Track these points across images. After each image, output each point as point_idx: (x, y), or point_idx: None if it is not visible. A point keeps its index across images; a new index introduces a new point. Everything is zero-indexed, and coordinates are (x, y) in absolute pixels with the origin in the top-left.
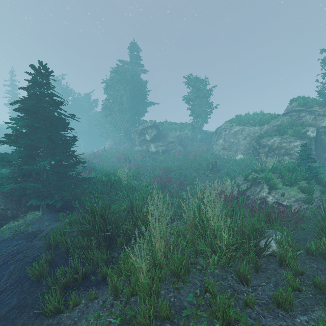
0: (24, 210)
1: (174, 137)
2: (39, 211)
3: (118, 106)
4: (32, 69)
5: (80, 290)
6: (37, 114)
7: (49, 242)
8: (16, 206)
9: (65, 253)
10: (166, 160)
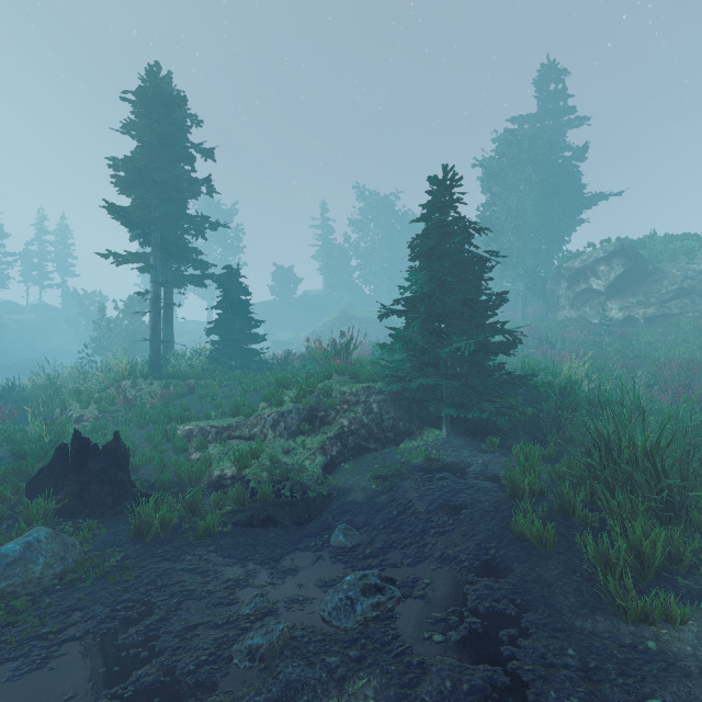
0: (418, 424)
1: (686, 275)
2: (438, 429)
3: (514, 223)
4: (432, 183)
5: (657, 594)
6: (443, 260)
7: (511, 485)
8: (407, 415)
9: (558, 513)
10: (666, 341)
